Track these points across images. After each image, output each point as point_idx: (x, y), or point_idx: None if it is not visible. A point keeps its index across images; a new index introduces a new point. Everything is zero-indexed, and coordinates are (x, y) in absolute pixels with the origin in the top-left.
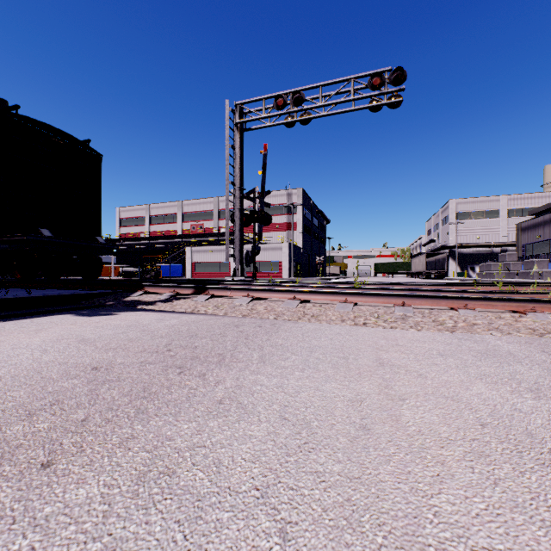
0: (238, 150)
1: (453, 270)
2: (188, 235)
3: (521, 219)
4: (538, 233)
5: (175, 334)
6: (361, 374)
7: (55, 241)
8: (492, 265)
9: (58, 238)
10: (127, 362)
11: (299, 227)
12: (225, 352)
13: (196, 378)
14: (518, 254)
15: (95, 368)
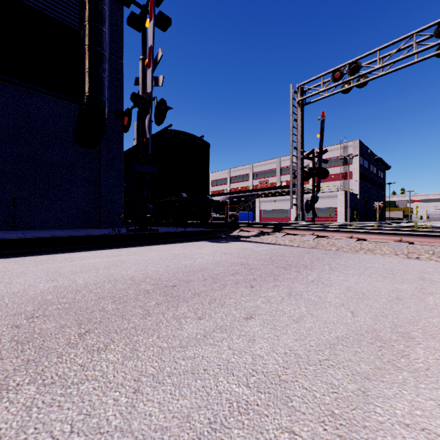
0: (300, 121)
1: None
2: (257, 189)
3: None
4: None
5: (271, 254)
6: (403, 281)
7: (188, 200)
8: None
9: (190, 198)
10: (255, 263)
11: (355, 176)
12: (306, 264)
13: (295, 272)
14: None
15: (242, 264)
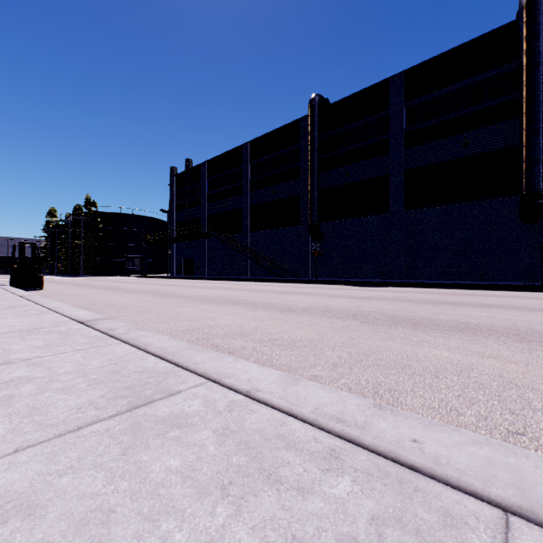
0: None
1: None
2: None
3: None
4: None
5: None
6: None
7: None
8: None
9: None
10: None
11: None
12: None
13: None
14: None
15: None
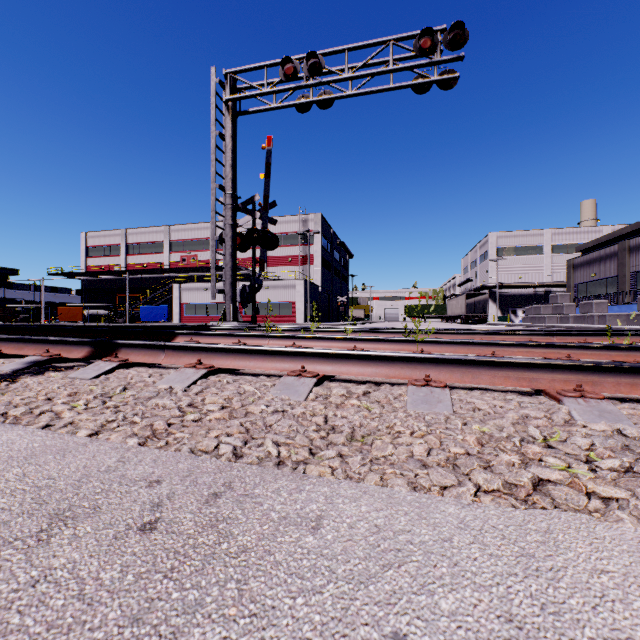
0: (230, 139)
1: (493, 314)
2: (177, 269)
3: (566, 256)
4: (593, 271)
5: None
6: None
7: None
8: (542, 308)
9: None
10: None
11: (316, 261)
12: None
13: None
14: (570, 295)
15: None
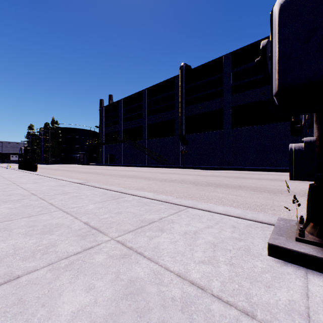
0: None
1: None
2: None
3: None
4: None
5: None
6: None
7: None
8: None
9: None
10: None
11: None
12: None
13: None
14: None
15: None
